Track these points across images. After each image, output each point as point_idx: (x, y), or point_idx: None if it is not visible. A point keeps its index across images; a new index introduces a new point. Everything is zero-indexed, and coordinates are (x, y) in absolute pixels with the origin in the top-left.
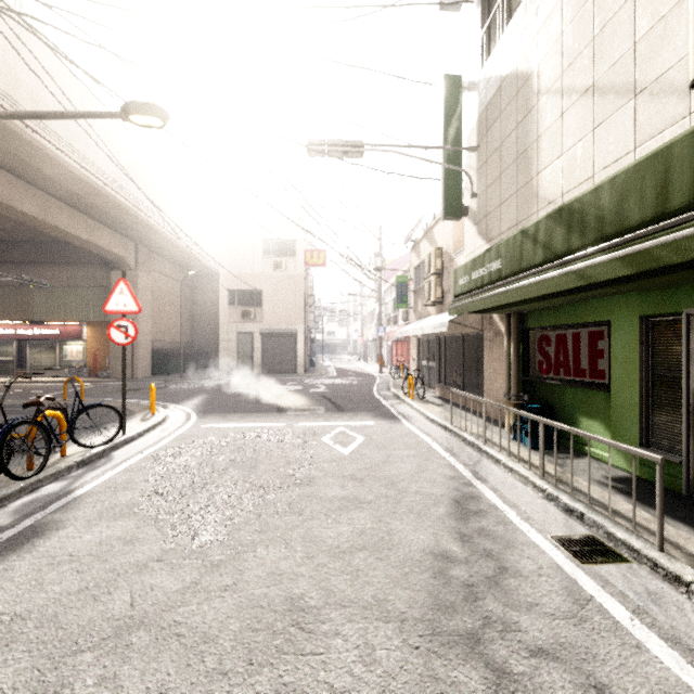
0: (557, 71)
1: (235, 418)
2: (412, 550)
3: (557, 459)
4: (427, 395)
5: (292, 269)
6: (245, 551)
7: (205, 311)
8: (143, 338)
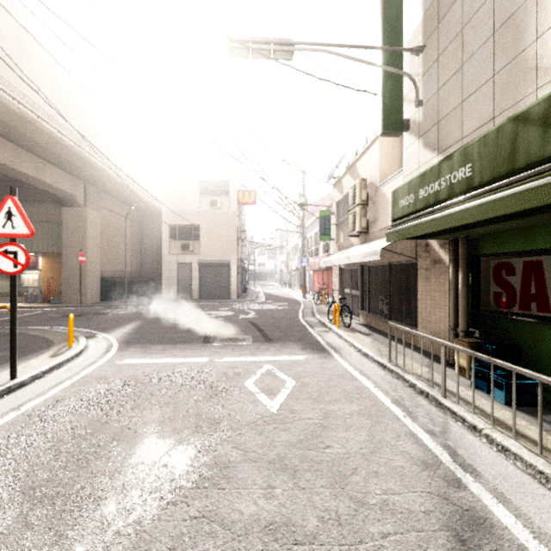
0: None
1: (157, 350)
2: None
3: None
4: (351, 322)
5: (226, 207)
6: None
7: (152, 245)
8: (92, 268)
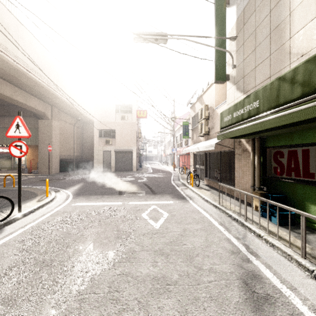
0: None
1: (94, 198)
2: None
3: (300, 234)
4: (200, 183)
5: (130, 119)
6: None
7: (88, 140)
8: (55, 154)
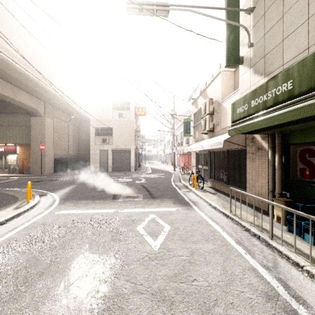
0: None
1: (83, 204)
2: None
3: None
4: (203, 185)
5: (128, 117)
6: None
7: (85, 139)
8: (48, 153)
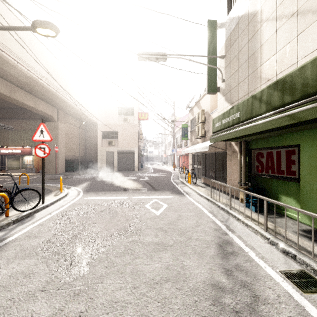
0: (273, 7)
1: (102, 194)
2: (198, 281)
3: (270, 218)
4: (197, 182)
5: (132, 121)
6: (96, 282)
7: (91, 141)
8: (61, 154)
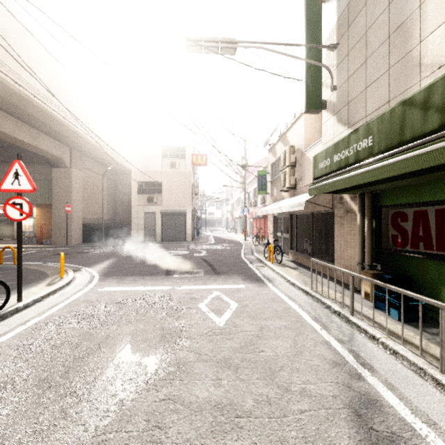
0: None
1: (130, 280)
2: None
3: (434, 335)
4: (283, 259)
5: (183, 167)
6: None
7: (123, 198)
8: (76, 216)
